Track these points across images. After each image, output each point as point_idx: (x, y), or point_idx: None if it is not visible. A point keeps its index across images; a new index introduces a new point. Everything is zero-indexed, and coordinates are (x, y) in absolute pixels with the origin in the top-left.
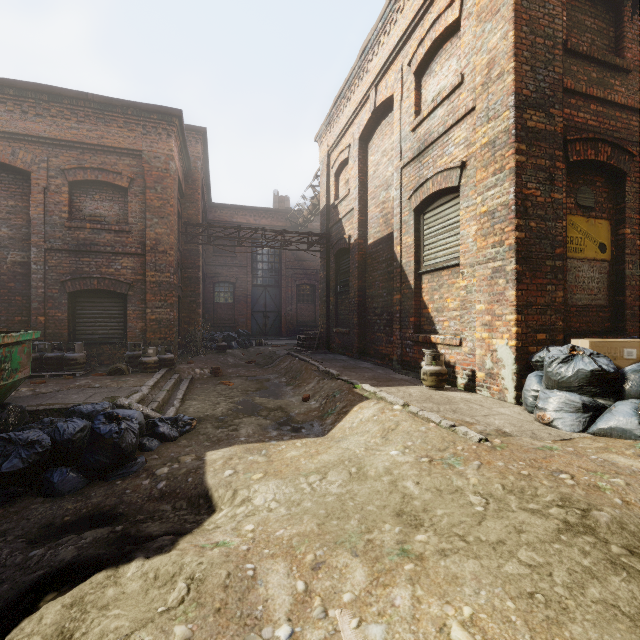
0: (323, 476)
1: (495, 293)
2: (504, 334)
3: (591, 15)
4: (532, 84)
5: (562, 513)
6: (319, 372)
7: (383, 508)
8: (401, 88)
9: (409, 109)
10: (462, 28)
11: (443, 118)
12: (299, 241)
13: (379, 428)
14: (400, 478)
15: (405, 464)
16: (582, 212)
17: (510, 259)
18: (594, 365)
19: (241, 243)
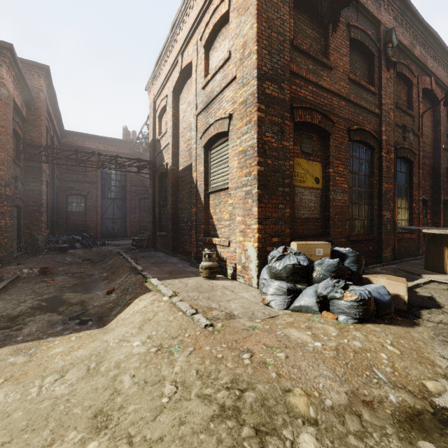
0: (63, 375)
1: (247, 209)
2: (251, 238)
3: (310, 27)
4: (269, 64)
5: (226, 396)
6: (130, 268)
7: (88, 409)
8: (196, 57)
9: (201, 73)
10: (230, 18)
11: (220, 81)
12: (129, 165)
13: (141, 319)
14: (123, 371)
15: (135, 356)
16: (305, 156)
17: (254, 185)
18: (295, 261)
19: (79, 163)
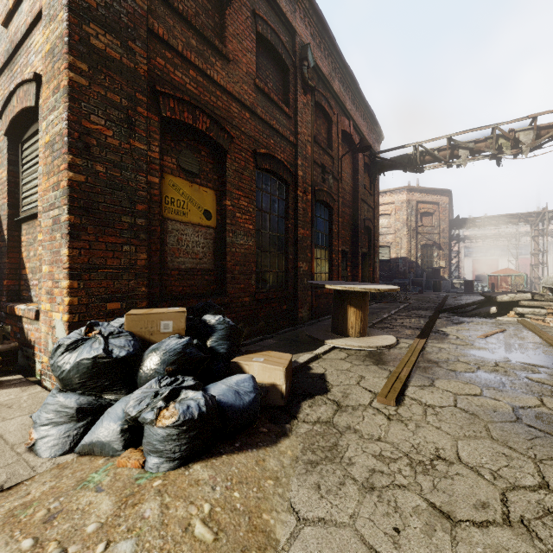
0: None
1: (54, 251)
2: (60, 306)
3: None
4: None
5: None
6: None
7: None
8: None
9: None
10: None
11: (27, 15)
12: None
13: None
14: None
15: None
16: (186, 176)
17: (64, 207)
18: (100, 351)
19: None
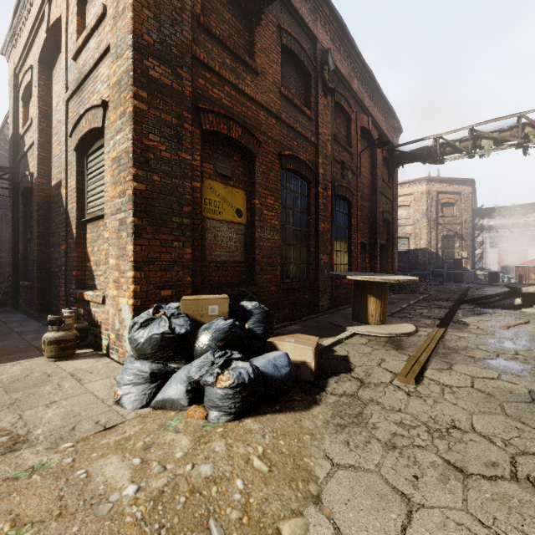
0: None
1: (121, 247)
2: (126, 292)
3: (229, 11)
4: (156, 34)
5: None
6: None
7: None
8: (66, 9)
9: (73, 35)
10: None
11: (94, 51)
12: None
13: None
14: None
15: None
16: (221, 179)
17: (129, 211)
18: (166, 328)
19: None
